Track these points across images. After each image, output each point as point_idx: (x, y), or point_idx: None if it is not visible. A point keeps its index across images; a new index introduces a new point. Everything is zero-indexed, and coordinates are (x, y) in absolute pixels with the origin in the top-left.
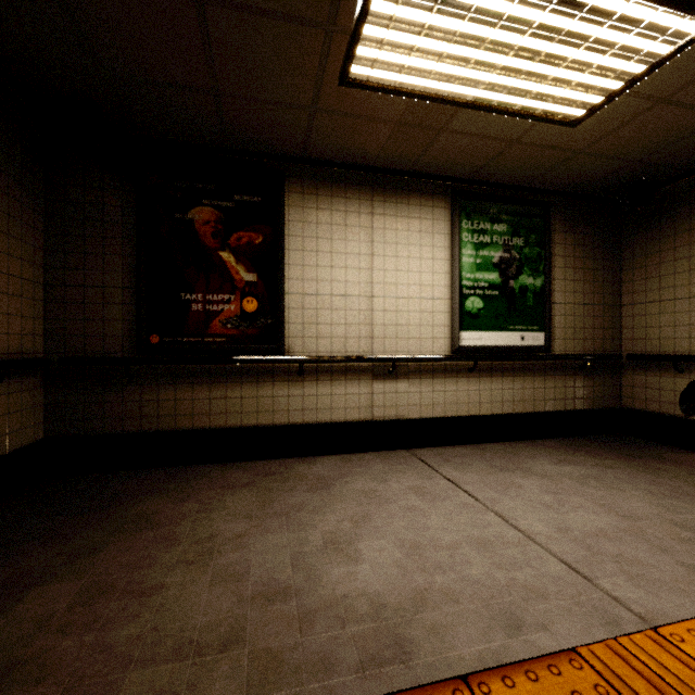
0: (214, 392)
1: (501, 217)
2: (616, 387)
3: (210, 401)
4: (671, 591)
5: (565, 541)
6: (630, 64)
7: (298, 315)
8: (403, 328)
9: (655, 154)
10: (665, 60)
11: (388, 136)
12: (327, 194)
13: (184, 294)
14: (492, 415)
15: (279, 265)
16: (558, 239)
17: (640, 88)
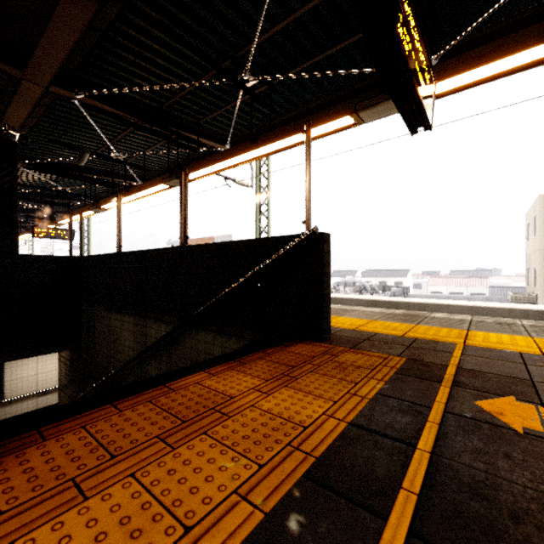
0: None
1: None
2: None
3: None
4: None
5: None
6: None
7: (9, 387)
8: (50, 380)
9: None
10: None
11: None
12: None
13: None
14: None
15: (2, 375)
16: None
17: None
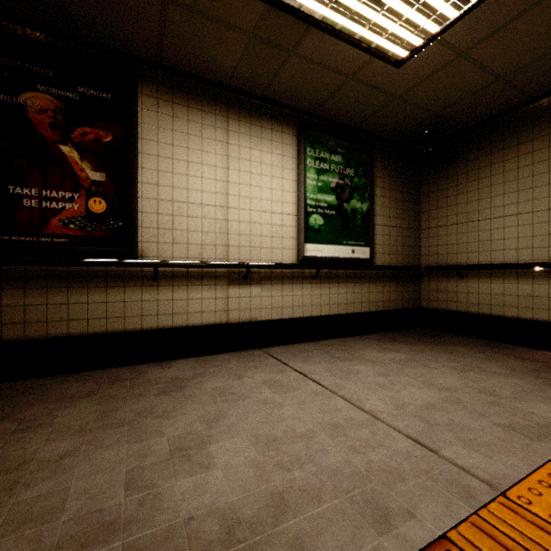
0: (53, 297)
1: (337, 150)
2: (417, 291)
3: (47, 307)
4: (500, 451)
5: (405, 416)
6: (447, 6)
7: (152, 220)
8: (256, 238)
9: (448, 109)
10: (473, 6)
11: (242, 50)
12: (183, 104)
13: (12, 187)
14: (330, 315)
15: (131, 167)
16: (379, 173)
17: (449, 37)
